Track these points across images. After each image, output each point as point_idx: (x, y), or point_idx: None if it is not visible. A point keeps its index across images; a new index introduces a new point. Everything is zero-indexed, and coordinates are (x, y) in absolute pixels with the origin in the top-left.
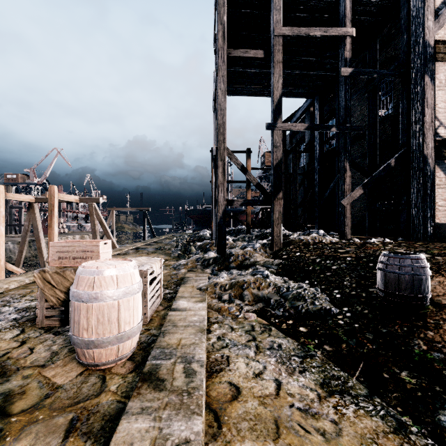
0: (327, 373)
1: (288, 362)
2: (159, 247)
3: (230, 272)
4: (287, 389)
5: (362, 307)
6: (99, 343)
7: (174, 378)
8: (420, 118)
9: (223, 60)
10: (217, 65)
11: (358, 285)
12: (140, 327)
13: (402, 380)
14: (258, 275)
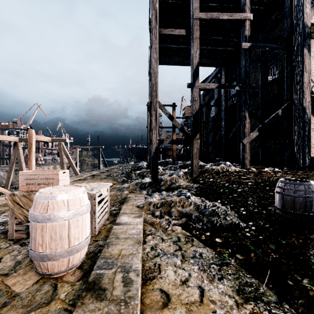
0: (241, 280)
1: (209, 270)
2: (109, 174)
3: (161, 193)
4: (209, 296)
5: (264, 222)
6: (52, 256)
7: (114, 288)
8: (300, 79)
9: (155, 37)
10: (151, 40)
11: (259, 204)
12: (88, 241)
13: (305, 287)
14: (182, 196)
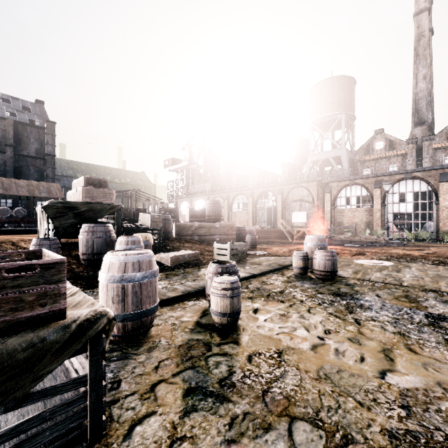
0: None
1: None
2: None
3: None
4: None
5: None
6: None
7: None
8: None
9: None
10: None
11: None
12: None
13: None
14: None
